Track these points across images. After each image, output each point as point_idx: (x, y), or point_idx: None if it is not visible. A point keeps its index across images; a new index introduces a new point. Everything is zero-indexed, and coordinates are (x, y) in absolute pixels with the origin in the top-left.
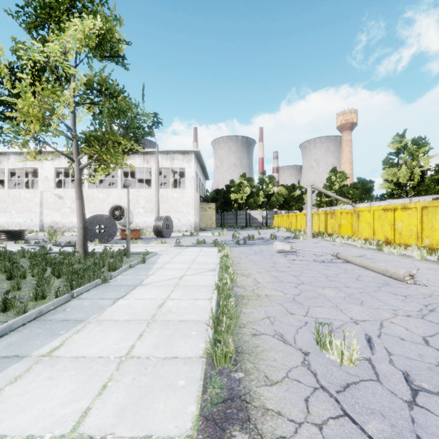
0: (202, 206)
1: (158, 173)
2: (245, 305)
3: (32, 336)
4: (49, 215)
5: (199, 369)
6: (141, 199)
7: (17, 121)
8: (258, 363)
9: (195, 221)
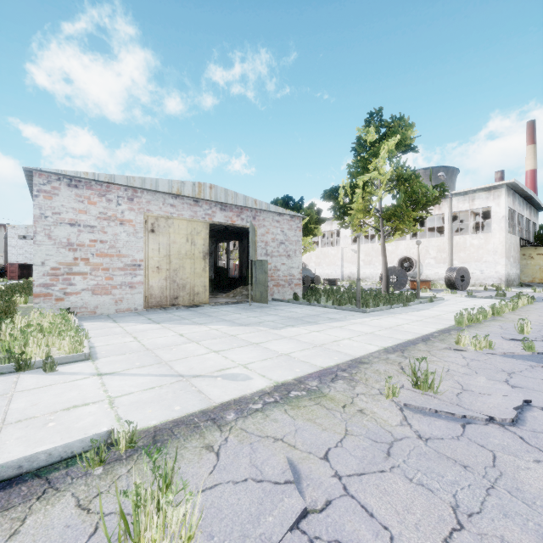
0: (524, 253)
1: (450, 220)
2: (495, 322)
3: (382, 313)
4: (347, 268)
5: (449, 325)
6: (431, 249)
7: (352, 215)
8: (477, 328)
9: (507, 273)
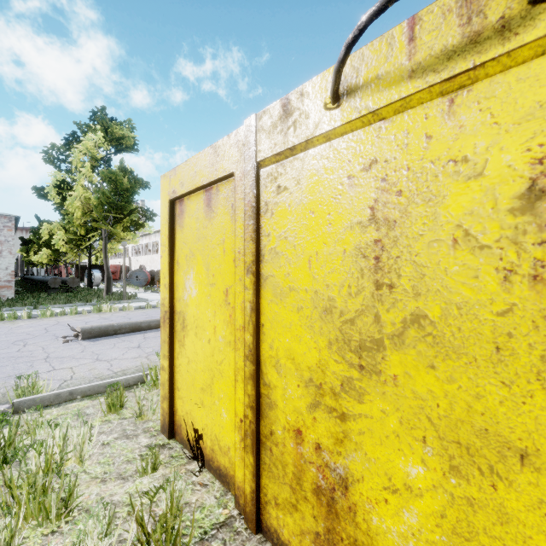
0: None
1: None
2: None
3: None
4: None
5: None
6: None
7: (71, 215)
8: None
9: None
